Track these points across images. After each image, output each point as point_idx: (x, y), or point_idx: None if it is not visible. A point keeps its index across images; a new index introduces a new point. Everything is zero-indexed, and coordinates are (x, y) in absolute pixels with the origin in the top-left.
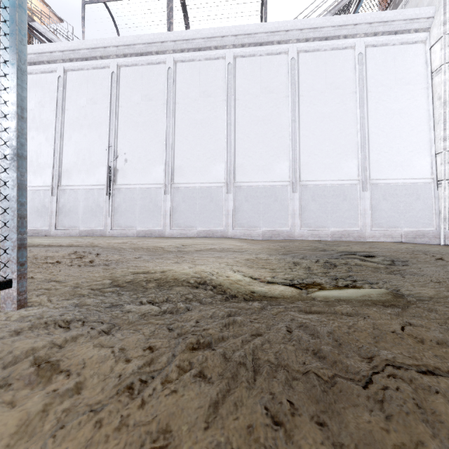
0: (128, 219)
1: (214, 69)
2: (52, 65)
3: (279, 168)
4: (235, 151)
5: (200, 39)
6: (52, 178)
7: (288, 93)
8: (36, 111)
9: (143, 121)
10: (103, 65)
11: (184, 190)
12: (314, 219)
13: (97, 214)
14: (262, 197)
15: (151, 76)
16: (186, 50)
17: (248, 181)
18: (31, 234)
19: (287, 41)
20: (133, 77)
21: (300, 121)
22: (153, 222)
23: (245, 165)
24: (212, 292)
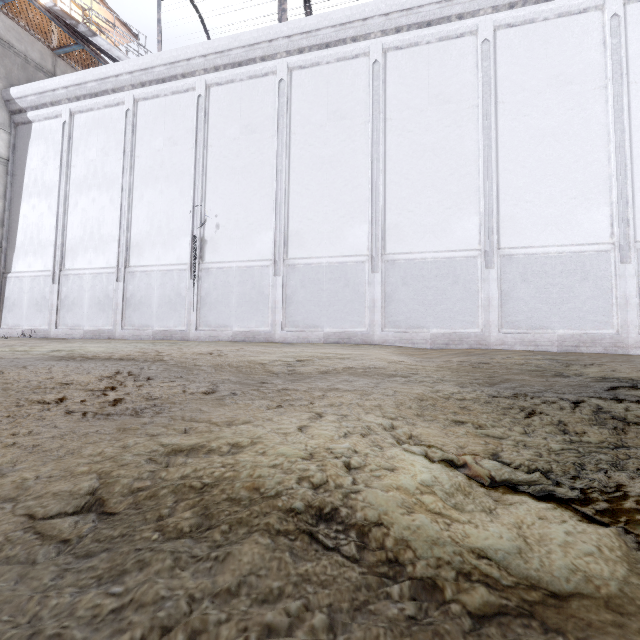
0: (220, 315)
1: (351, 75)
2: (119, 95)
3: (461, 228)
4: (385, 204)
5: (328, 29)
6: (118, 256)
7: (477, 101)
8: (98, 162)
9: (242, 166)
10: (186, 87)
11: (304, 269)
12: (526, 315)
13: (178, 307)
14: (432, 277)
15: (254, 96)
16: (306, 50)
17: (407, 251)
18: (91, 336)
19: (475, 12)
20: (228, 100)
21: (499, 145)
22: (256, 319)
23: (403, 225)
24: (359, 568)
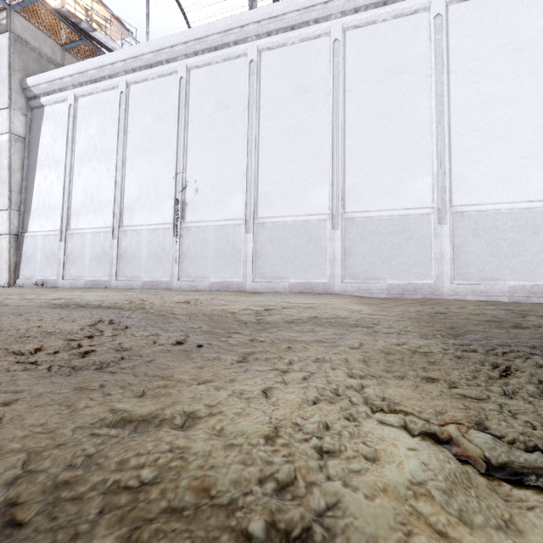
0: (198, 268)
1: (313, 53)
2: (114, 80)
3: (415, 188)
4: (344, 167)
5: (293, 13)
6: (113, 217)
7: (430, 71)
8: (97, 138)
9: (218, 137)
10: (170, 71)
11: (272, 226)
12: (477, 267)
13: (163, 261)
14: (388, 233)
15: (228, 76)
16: (274, 33)
17: (365, 210)
18: (91, 286)
19: None
20: (206, 80)
21: (451, 111)
22: (230, 271)
23: (361, 186)
24: None
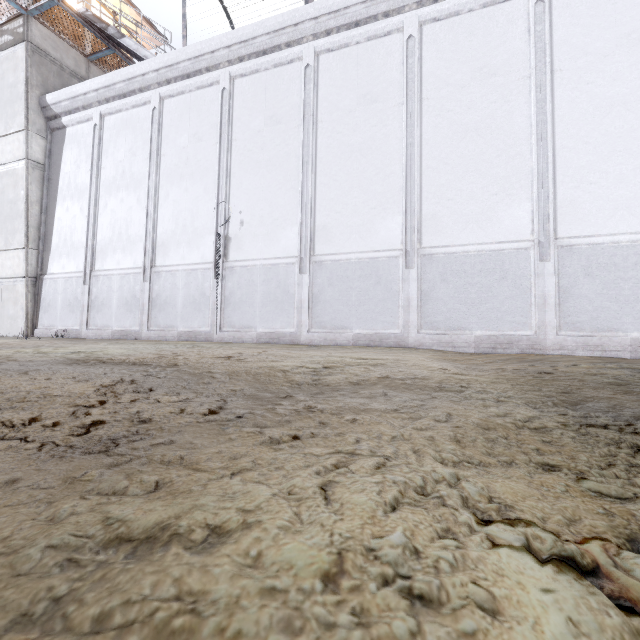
0: (244, 316)
1: (382, 54)
2: (146, 94)
3: (510, 217)
4: (421, 193)
5: (358, 5)
6: (145, 256)
7: (529, 71)
8: (126, 163)
9: (267, 159)
10: (210, 81)
11: (332, 265)
12: (590, 315)
13: (202, 307)
14: (475, 273)
15: (279, 85)
16: (334, 31)
17: (447, 244)
18: (119, 337)
19: None
20: (253, 91)
21: (556, 120)
22: (281, 320)
23: (441, 215)
24: None
